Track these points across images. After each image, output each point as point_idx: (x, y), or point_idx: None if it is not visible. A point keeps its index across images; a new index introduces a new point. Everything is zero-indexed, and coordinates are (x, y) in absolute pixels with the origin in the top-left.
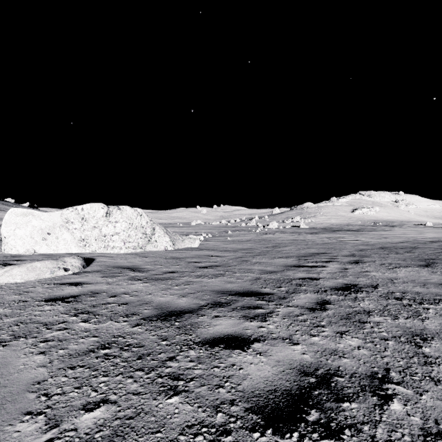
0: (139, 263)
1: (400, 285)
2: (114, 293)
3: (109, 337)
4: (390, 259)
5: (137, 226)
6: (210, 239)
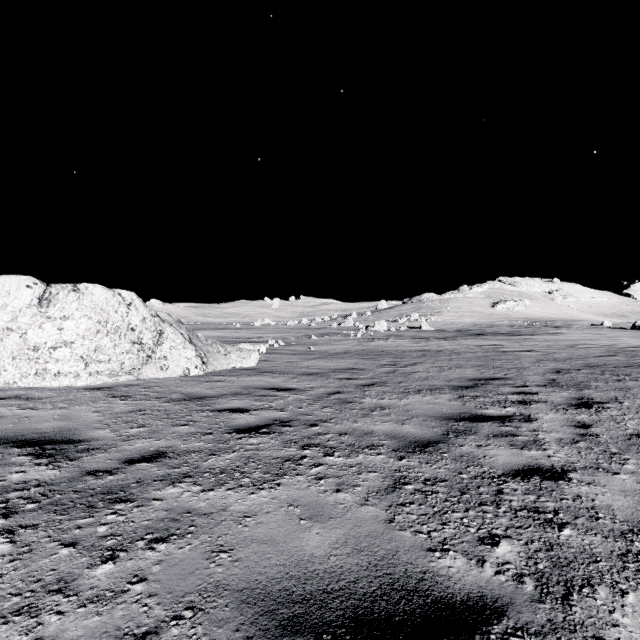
0: (89, 420)
1: None
2: None
3: None
4: None
5: (119, 327)
6: (282, 349)
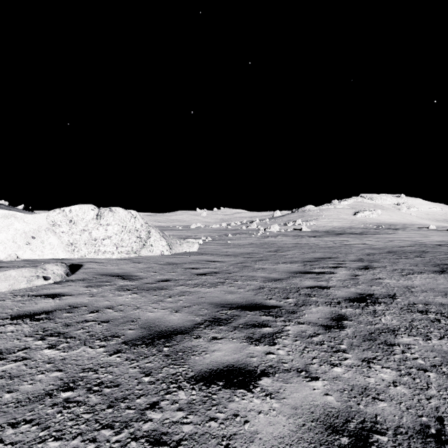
0: (131, 270)
1: (419, 295)
2: (96, 308)
3: (77, 371)
4: (401, 264)
5: (131, 229)
6: (210, 242)
